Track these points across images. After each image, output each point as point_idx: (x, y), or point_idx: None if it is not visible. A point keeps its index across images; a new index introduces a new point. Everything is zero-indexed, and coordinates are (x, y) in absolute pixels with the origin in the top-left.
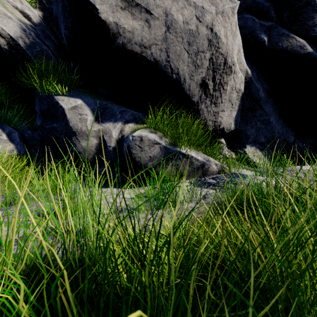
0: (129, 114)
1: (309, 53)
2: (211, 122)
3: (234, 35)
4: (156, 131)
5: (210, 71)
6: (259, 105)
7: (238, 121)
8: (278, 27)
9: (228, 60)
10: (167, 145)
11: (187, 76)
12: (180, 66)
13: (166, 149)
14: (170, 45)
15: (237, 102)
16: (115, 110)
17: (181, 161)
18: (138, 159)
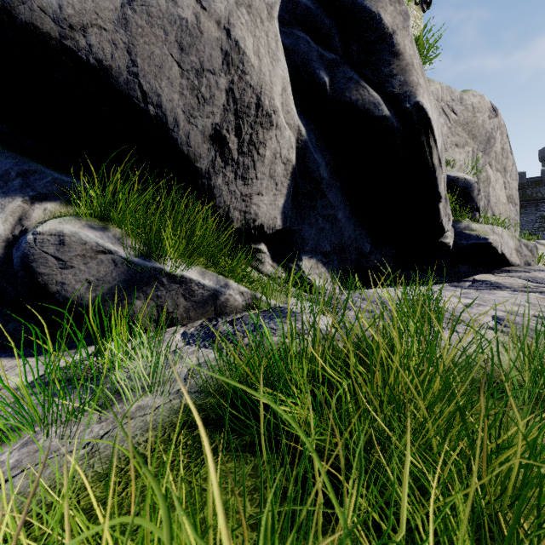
0: (46, 181)
1: (386, 117)
2: (239, 212)
3: (273, 57)
4: (110, 223)
5: (231, 115)
6: (321, 191)
7: (288, 214)
8: (345, 66)
9: (263, 101)
10: (130, 257)
11: (182, 114)
12: (164, 91)
13: (129, 265)
14: (137, 38)
15: (285, 182)
16: (5, 167)
17: (166, 289)
18: (57, 288)
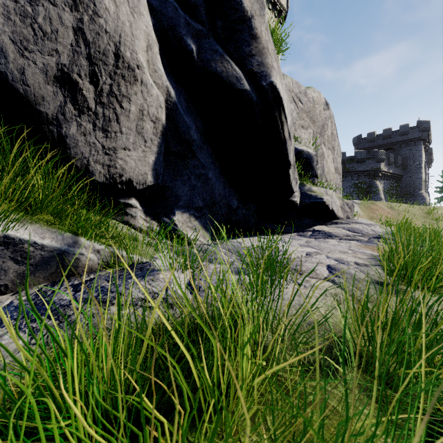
0: None
1: (247, 91)
2: (101, 165)
3: (134, 8)
4: None
5: (82, 58)
6: (192, 151)
7: (160, 171)
8: (211, 39)
9: (124, 52)
10: None
11: (11, 44)
12: None
13: None
14: None
15: (155, 139)
16: None
17: None
18: None
